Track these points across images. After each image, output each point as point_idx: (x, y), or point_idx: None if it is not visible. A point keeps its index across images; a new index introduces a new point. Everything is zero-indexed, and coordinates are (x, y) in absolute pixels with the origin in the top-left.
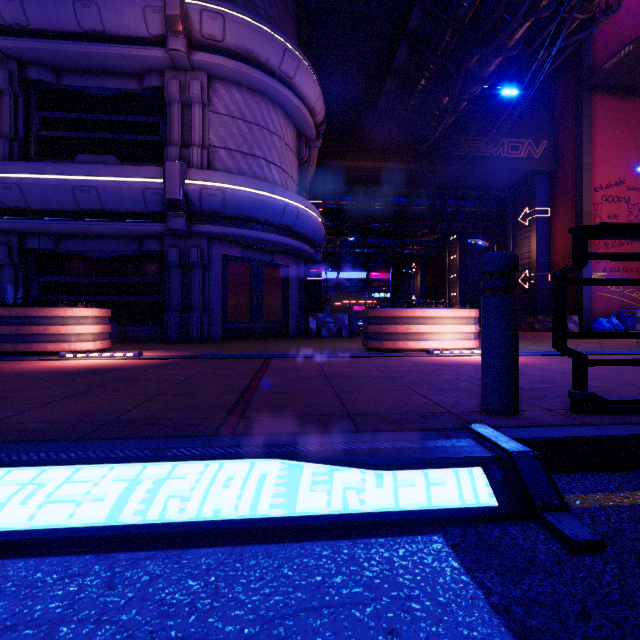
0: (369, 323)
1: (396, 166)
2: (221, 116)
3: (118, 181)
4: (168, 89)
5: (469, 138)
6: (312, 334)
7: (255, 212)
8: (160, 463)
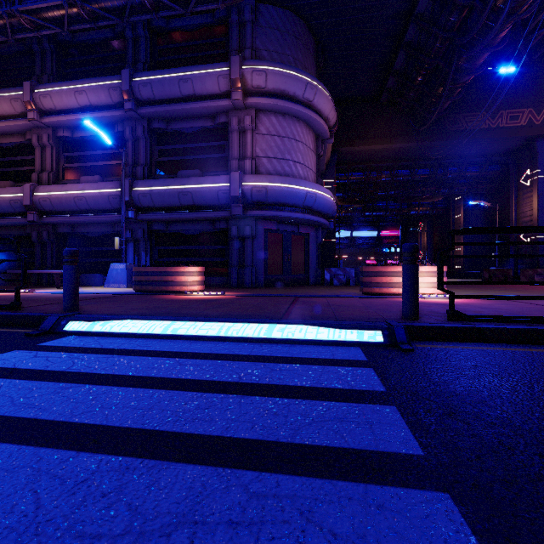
0: (363, 276)
1: (398, 146)
2: (263, 136)
3: (203, 187)
4: (231, 124)
5: (467, 114)
6: (326, 283)
7: (286, 199)
8: (265, 324)
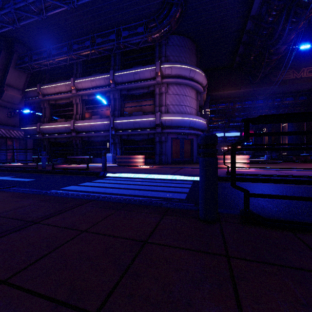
0: None
1: (243, 90)
2: (170, 95)
3: (144, 120)
4: (156, 91)
5: (282, 71)
6: None
7: (181, 124)
8: (166, 175)
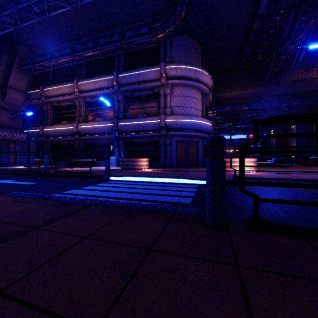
0: None
1: (250, 91)
2: (175, 96)
3: (148, 122)
4: (160, 92)
5: (291, 72)
6: None
7: (186, 126)
8: (171, 178)
